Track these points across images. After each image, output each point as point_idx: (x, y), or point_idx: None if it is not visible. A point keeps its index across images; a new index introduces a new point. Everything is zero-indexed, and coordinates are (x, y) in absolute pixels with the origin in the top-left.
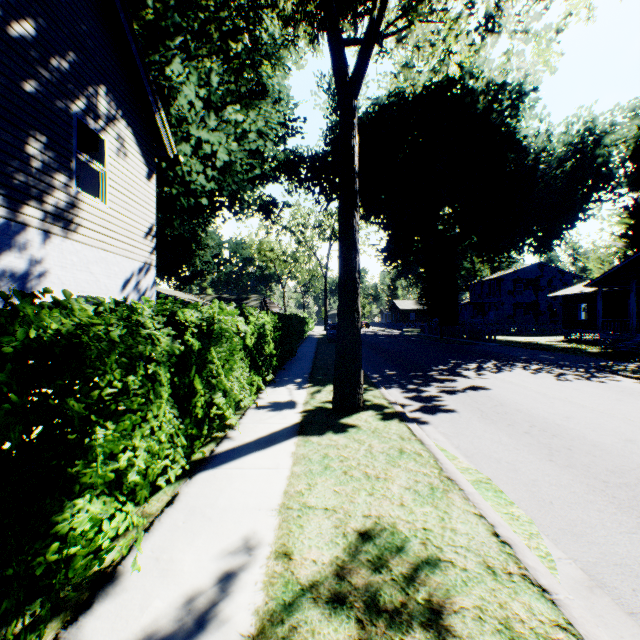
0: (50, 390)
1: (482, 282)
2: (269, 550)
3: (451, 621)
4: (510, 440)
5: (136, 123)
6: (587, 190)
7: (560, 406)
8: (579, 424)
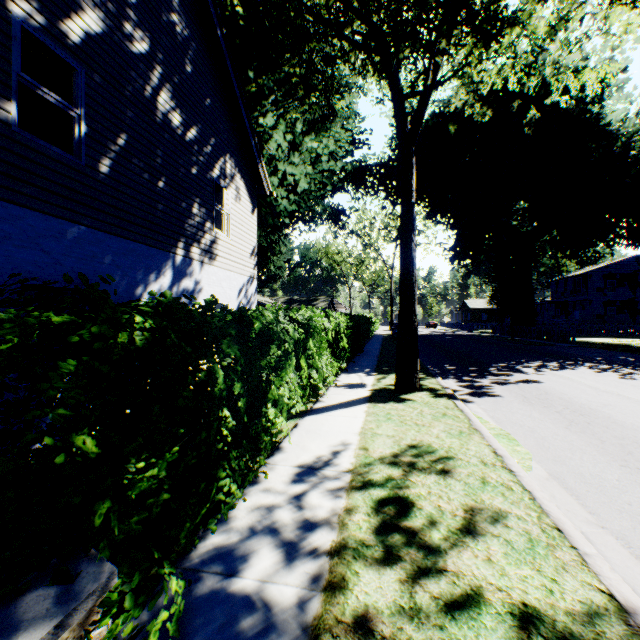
0: (203, 366)
1: (565, 279)
2: (355, 447)
3: (452, 474)
4: (538, 415)
5: (245, 174)
6: None
7: (604, 397)
8: (611, 409)
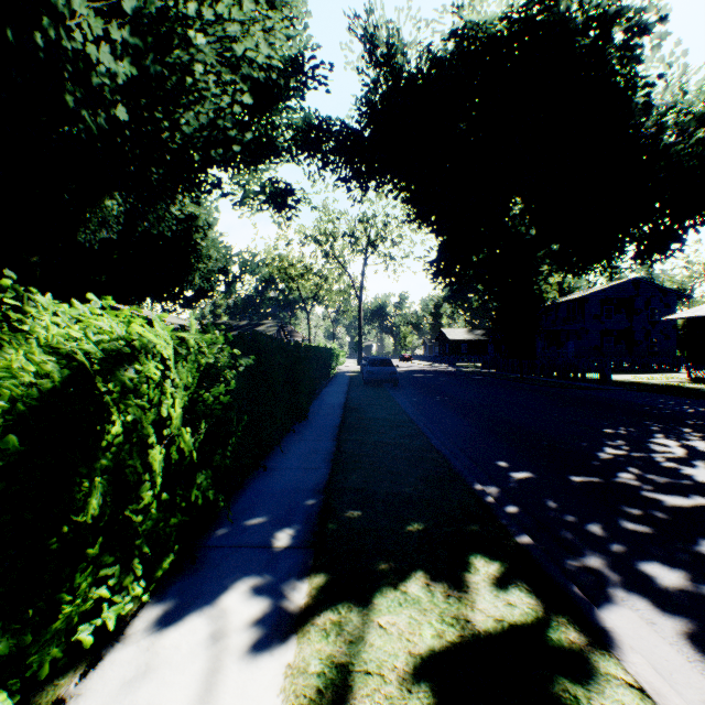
0: None
1: (557, 304)
2: None
3: None
4: None
5: None
6: None
7: None
8: None
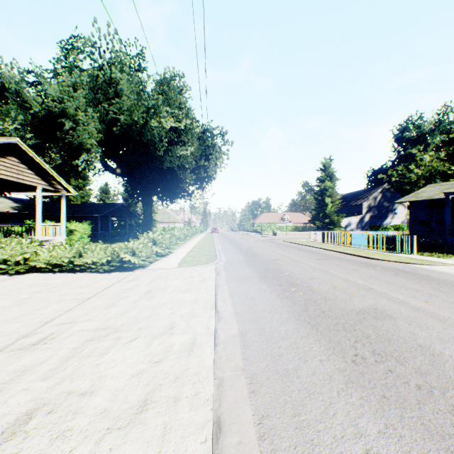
0: None
1: None
2: None
3: None
4: None
5: (402, 203)
6: None
7: None
8: None
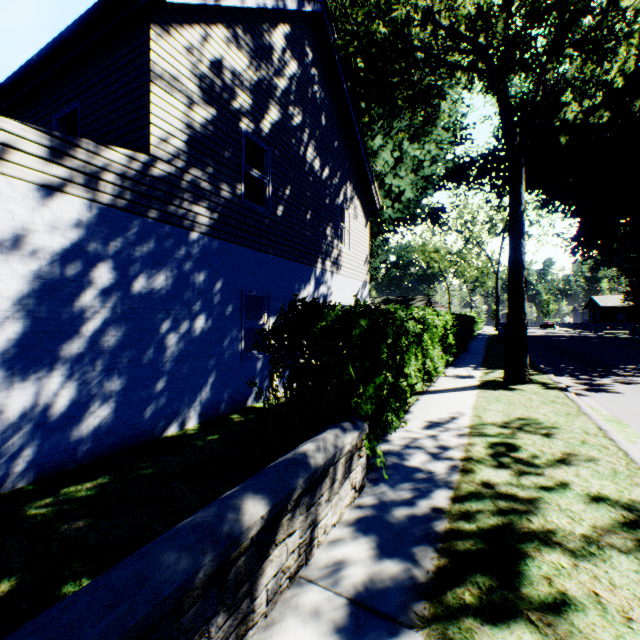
0: None
1: None
2: (470, 415)
3: (554, 436)
4: None
5: (360, 194)
6: None
7: None
8: None
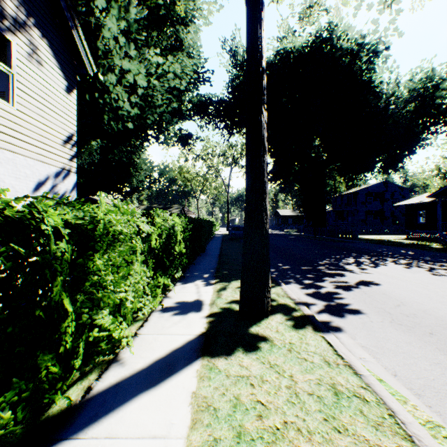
0: None
1: (342, 195)
2: None
3: None
4: None
5: (53, 36)
6: (426, 125)
7: None
8: None
